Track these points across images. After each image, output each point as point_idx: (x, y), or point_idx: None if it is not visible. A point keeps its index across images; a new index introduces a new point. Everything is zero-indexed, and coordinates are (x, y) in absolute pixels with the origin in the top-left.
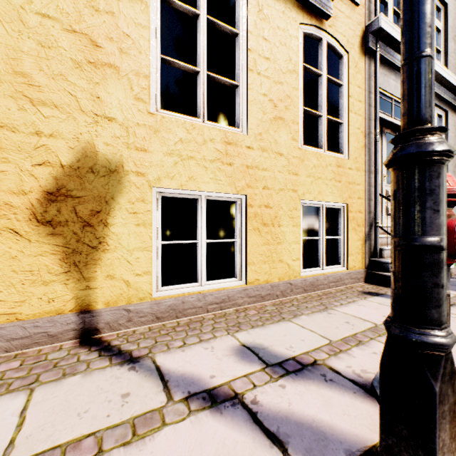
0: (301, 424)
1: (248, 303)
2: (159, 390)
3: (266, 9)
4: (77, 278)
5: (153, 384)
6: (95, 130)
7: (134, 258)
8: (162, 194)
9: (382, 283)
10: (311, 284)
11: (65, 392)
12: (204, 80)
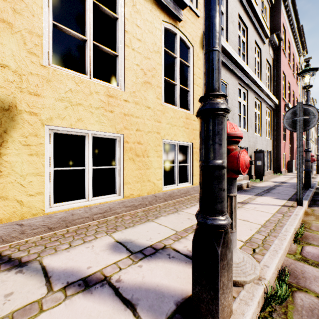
0: (149, 289)
1: (125, 212)
2: (42, 285)
3: (139, 5)
4: None
5: (37, 281)
6: None
7: (27, 182)
8: (54, 131)
9: None
10: (169, 196)
11: None
12: (91, 47)
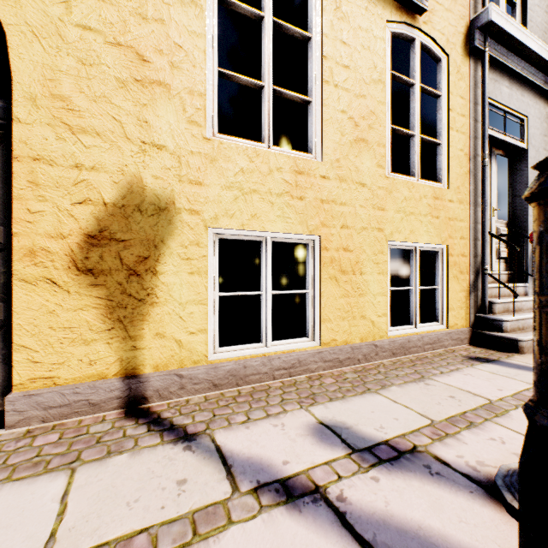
0: (404, 531)
1: (323, 369)
2: (222, 477)
3: (345, 6)
4: (122, 336)
5: (214, 469)
6: (142, 161)
7: (187, 314)
8: (219, 236)
9: (492, 345)
10: (400, 346)
11: (111, 475)
12: (270, 97)
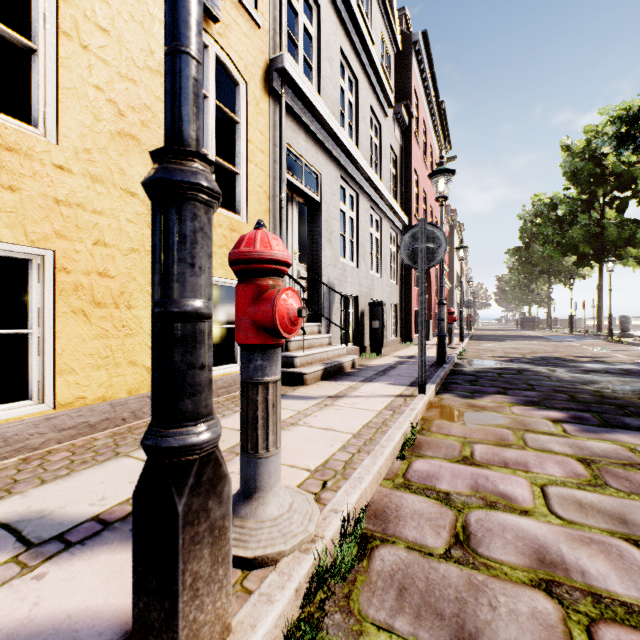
0: (38, 635)
1: (57, 442)
2: None
3: None
4: None
5: None
6: None
7: None
8: None
9: (286, 381)
10: None
11: None
12: None
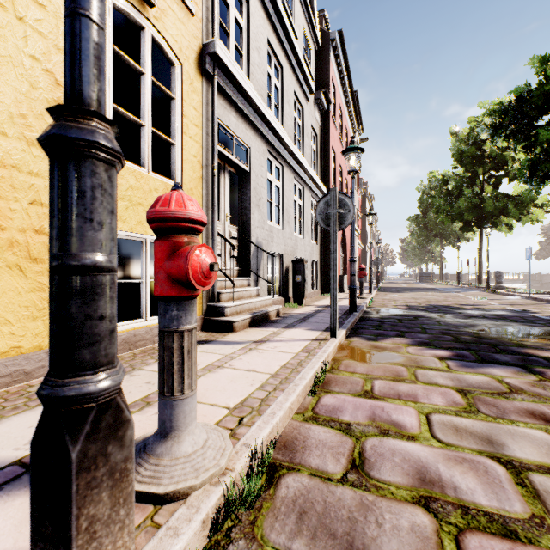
0: None
1: None
2: None
3: None
4: None
5: None
6: None
7: None
8: None
9: (218, 329)
10: (125, 342)
11: None
12: None
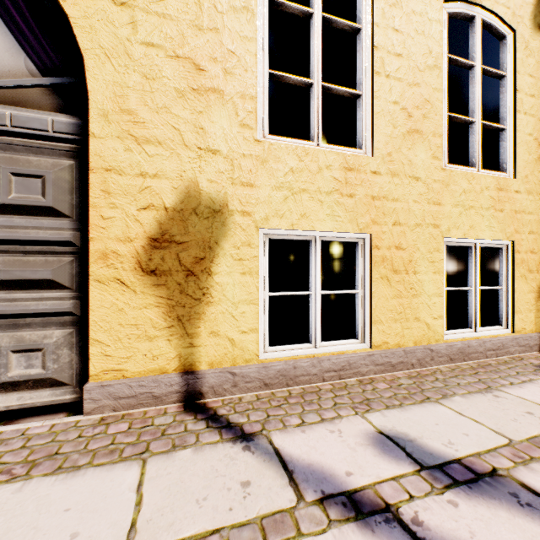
0: None
1: (374, 373)
2: (285, 482)
3: None
4: (180, 334)
5: (275, 473)
6: (198, 166)
7: (239, 313)
8: (269, 237)
9: None
10: (459, 351)
11: (179, 470)
12: (319, 94)
